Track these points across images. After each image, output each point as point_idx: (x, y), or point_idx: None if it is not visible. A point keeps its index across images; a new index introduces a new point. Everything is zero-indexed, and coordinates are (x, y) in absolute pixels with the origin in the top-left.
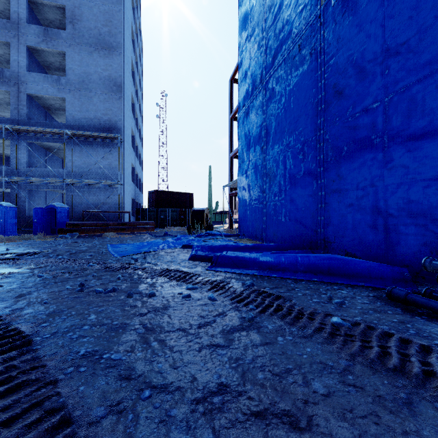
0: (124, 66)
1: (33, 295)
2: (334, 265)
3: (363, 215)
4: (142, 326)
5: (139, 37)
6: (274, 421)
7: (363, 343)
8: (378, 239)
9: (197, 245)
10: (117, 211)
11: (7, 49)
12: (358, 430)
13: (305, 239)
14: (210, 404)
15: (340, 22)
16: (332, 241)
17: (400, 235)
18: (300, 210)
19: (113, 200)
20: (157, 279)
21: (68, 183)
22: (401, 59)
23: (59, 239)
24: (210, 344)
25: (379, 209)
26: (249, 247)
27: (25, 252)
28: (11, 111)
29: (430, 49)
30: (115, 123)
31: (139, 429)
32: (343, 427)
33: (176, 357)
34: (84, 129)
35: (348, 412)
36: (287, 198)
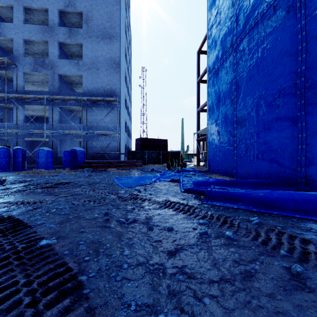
0: (121, 49)
1: (71, 222)
2: None
3: None
4: (180, 270)
5: (129, 29)
6: None
7: None
8: None
9: (183, 179)
10: (116, 152)
11: (46, 46)
12: None
13: (281, 177)
14: None
15: None
16: (316, 179)
17: None
18: (274, 151)
19: (113, 145)
20: (165, 211)
21: (84, 134)
22: None
23: (79, 172)
24: (277, 311)
25: None
26: (228, 182)
27: (59, 182)
28: (49, 87)
29: None
30: (114, 90)
31: None
32: None
33: None
34: (94, 96)
35: None
36: (260, 140)
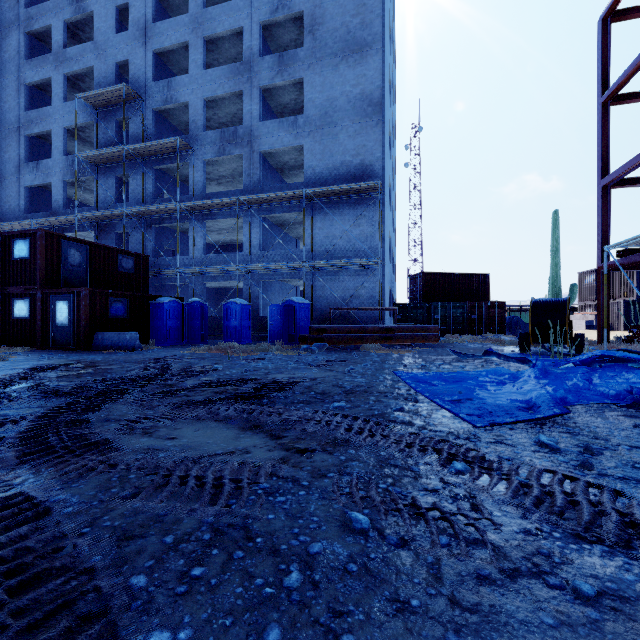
0: (384, 68)
1: None
2: None
3: None
4: None
5: (393, 34)
6: None
7: None
8: None
9: None
10: (377, 307)
11: (240, 103)
12: None
13: None
14: None
15: None
16: None
17: None
18: None
19: (368, 290)
20: None
21: (307, 269)
22: None
23: (303, 352)
24: None
25: None
26: None
27: (270, 378)
28: (245, 180)
29: None
30: (370, 166)
31: None
32: None
33: None
34: (327, 185)
35: None
36: None
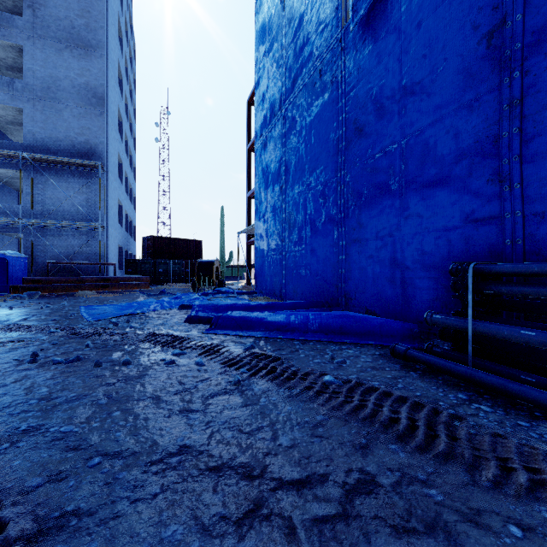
0: (108, 72)
1: None
2: (346, 324)
3: (382, 268)
4: (106, 397)
5: (130, 35)
6: (229, 473)
7: (347, 399)
8: (395, 294)
9: (198, 304)
10: (97, 262)
11: None
12: (308, 472)
13: (326, 296)
14: (166, 464)
15: (360, 51)
16: (353, 297)
17: (415, 290)
18: (321, 262)
19: (93, 248)
20: (138, 345)
21: (26, 225)
22: (416, 99)
23: (11, 300)
24: (183, 410)
25: (397, 261)
26: (261, 306)
27: None
28: None
29: (441, 92)
30: (94, 147)
31: (80, 493)
32: (294, 471)
33: (139, 425)
34: (50, 152)
35: (305, 459)
36: (308, 248)
